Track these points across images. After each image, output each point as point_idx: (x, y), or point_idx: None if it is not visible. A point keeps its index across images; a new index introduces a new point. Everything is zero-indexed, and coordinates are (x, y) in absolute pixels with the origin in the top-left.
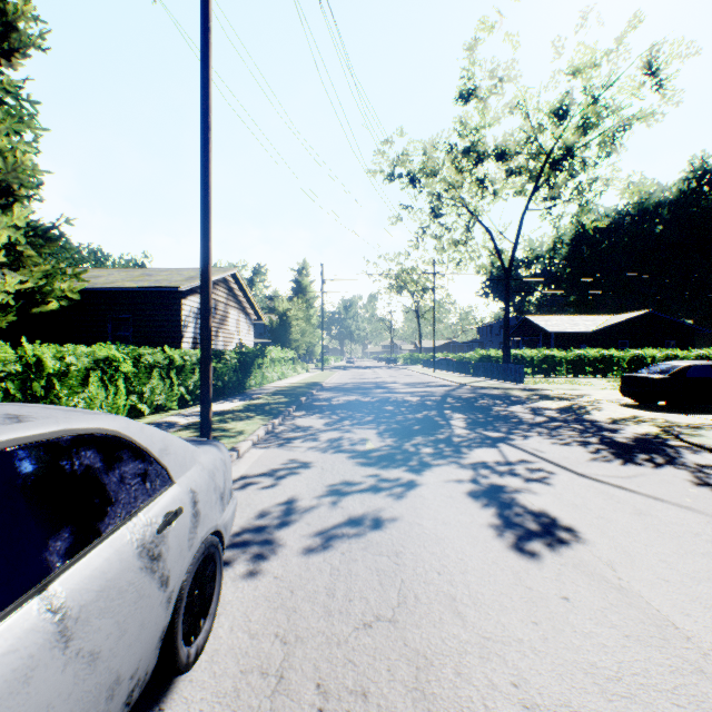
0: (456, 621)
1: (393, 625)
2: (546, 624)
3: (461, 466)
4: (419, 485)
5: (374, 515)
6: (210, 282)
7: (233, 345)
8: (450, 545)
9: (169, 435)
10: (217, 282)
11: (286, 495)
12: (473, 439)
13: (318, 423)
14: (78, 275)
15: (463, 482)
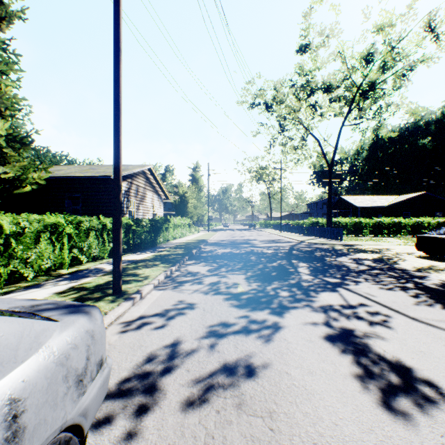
0: None
1: None
2: None
3: (313, 309)
4: (282, 328)
5: (246, 361)
6: (120, 166)
7: (149, 215)
8: (320, 403)
9: None
10: (138, 173)
11: (172, 337)
12: (317, 284)
13: (203, 269)
14: (46, 169)
15: (318, 325)
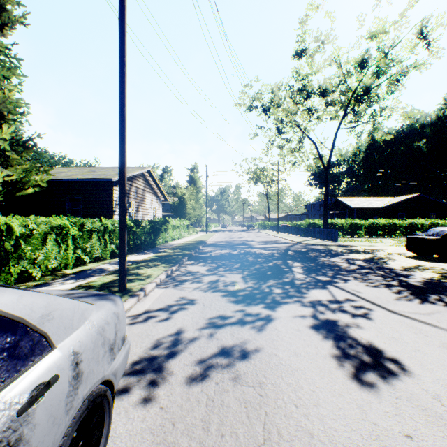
0: None
1: None
2: None
3: (303, 304)
4: (274, 319)
5: (241, 346)
6: (126, 172)
7: (148, 216)
8: (302, 376)
9: (57, 299)
10: (138, 175)
11: (176, 327)
12: (309, 282)
13: (202, 269)
14: (47, 171)
15: (306, 317)
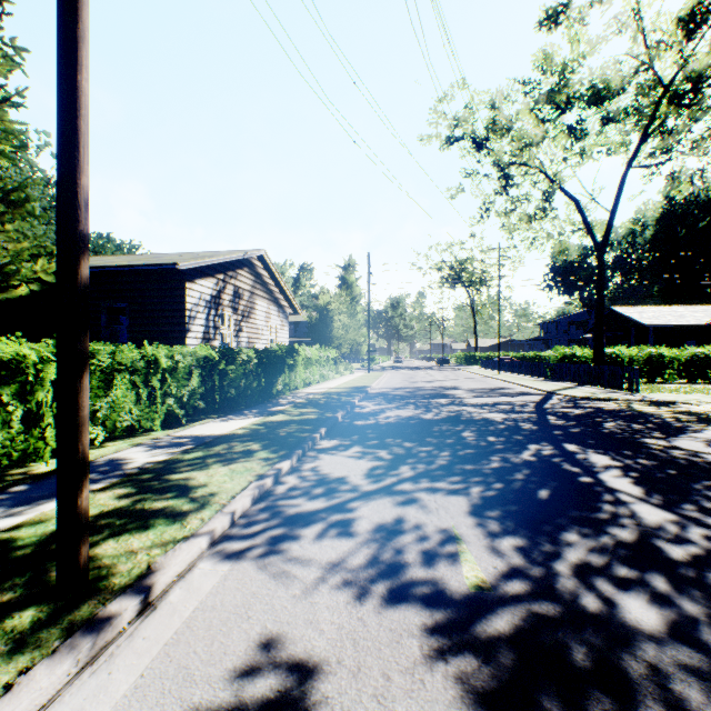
0: None
1: None
2: None
3: None
4: None
5: None
6: (81, 171)
7: (261, 342)
8: None
9: None
10: (239, 265)
11: None
12: None
13: (356, 470)
14: None
15: None
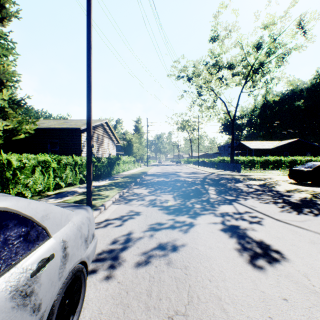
0: (223, 316)
1: (185, 319)
2: (278, 319)
3: (215, 215)
4: (195, 225)
5: (172, 243)
6: (91, 123)
7: (106, 155)
8: (214, 262)
9: (51, 206)
10: (98, 125)
11: (127, 230)
12: (220, 200)
13: (145, 191)
14: (34, 122)
15: (217, 223)
